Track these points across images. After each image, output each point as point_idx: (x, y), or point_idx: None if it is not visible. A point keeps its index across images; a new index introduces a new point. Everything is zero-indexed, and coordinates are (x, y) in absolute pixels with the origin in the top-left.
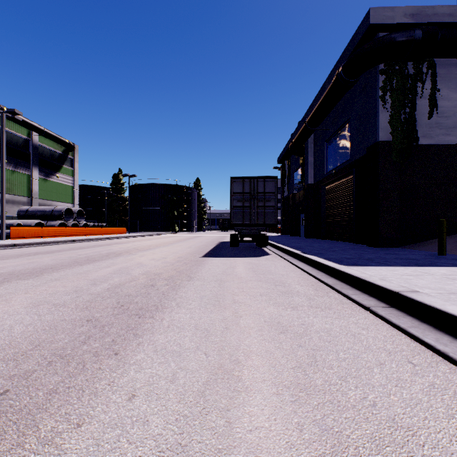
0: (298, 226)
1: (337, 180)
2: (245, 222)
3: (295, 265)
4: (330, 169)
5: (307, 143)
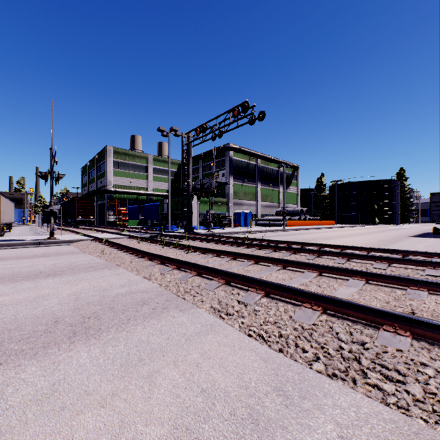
0: None
1: None
2: None
3: None
4: None
5: None
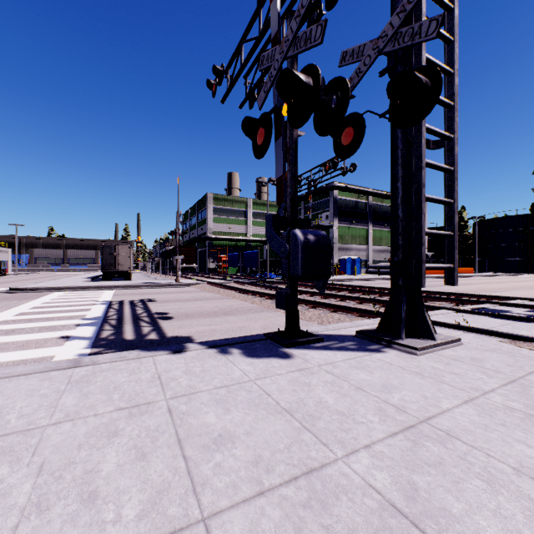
0: None
1: None
2: None
3: None
4: None
5: None
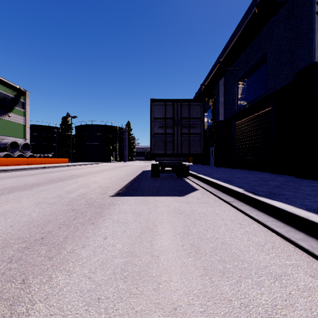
0: (208, 156)
1: (249, 114)
2: (168, 151)
3: (257, 221)
4: (241, 105)
5: (218, 85)
